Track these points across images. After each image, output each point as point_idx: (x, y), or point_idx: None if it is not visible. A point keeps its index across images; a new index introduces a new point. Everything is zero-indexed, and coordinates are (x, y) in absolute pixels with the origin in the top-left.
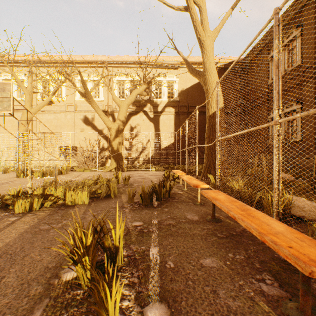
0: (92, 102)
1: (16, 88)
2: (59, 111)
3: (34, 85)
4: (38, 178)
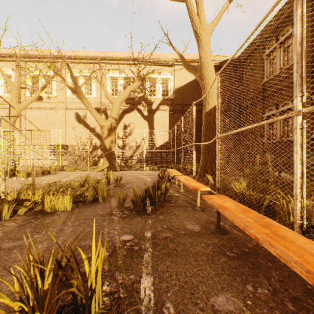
0: (82, 98)
1: (3, 83)
2: (49, 108)
3: (22, 80)
4: (22, 179)
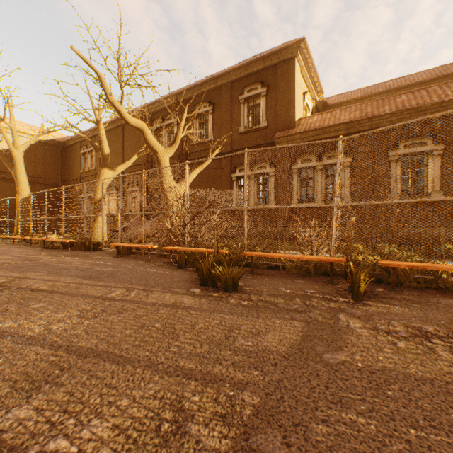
0: None
1: None
2: None
3: None
4: None
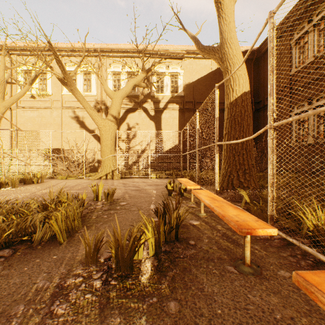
0: (74, 91)
1: None
2: (43, 107)
3: (13, 76)
4: None
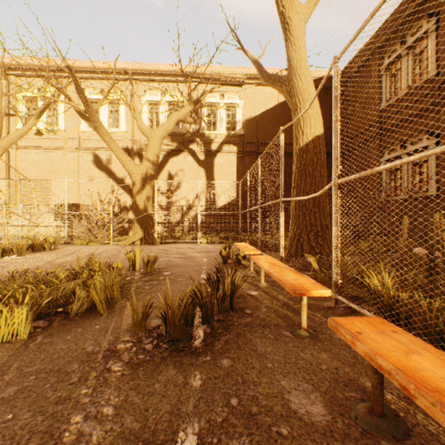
0: (99, 129)
1: None
2: (52, 147)
3: (12, 105)
4: None
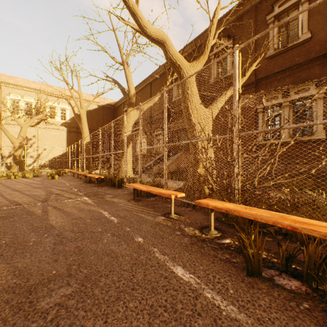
0: (1, 125)
1: None
2: None
3: None
4: None
